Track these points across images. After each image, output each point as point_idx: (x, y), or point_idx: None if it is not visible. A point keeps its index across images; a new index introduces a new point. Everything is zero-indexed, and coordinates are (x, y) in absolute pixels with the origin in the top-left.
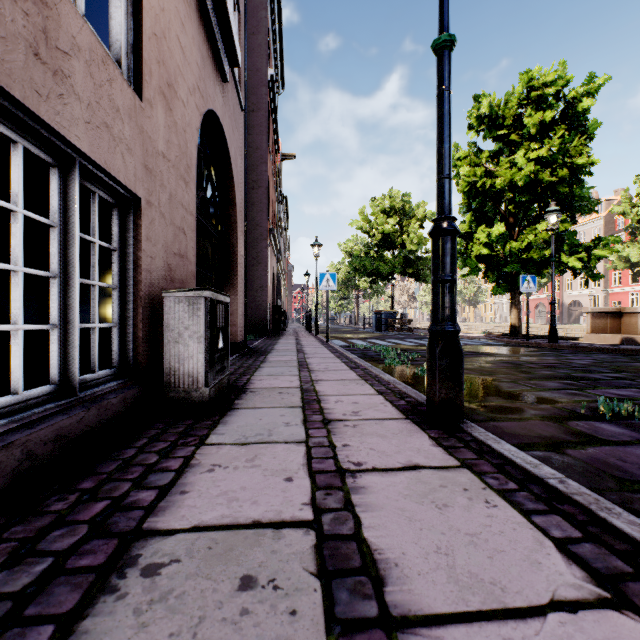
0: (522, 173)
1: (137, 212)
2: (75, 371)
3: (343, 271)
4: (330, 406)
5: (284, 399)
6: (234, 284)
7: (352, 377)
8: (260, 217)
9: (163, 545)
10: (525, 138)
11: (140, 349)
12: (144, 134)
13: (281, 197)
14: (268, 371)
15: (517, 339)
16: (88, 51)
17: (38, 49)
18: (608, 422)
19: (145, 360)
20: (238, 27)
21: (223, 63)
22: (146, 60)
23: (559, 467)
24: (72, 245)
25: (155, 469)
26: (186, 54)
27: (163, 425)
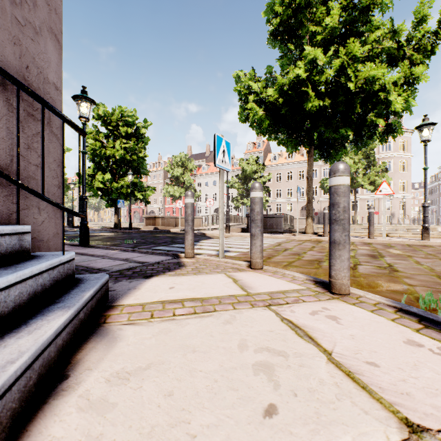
0: (119, 153)
1: None
2: None
3: None
4: None
5: None
6: None
7: None
8: None
9: None
10: (121, 136)
11: None
12: None
13: None
14: None
15: (117, 229)
16: None
17: None
18: (125, 244)
19: None
20: None
21: None
22: None
23: None
24: None
25: None
26: None
27: None
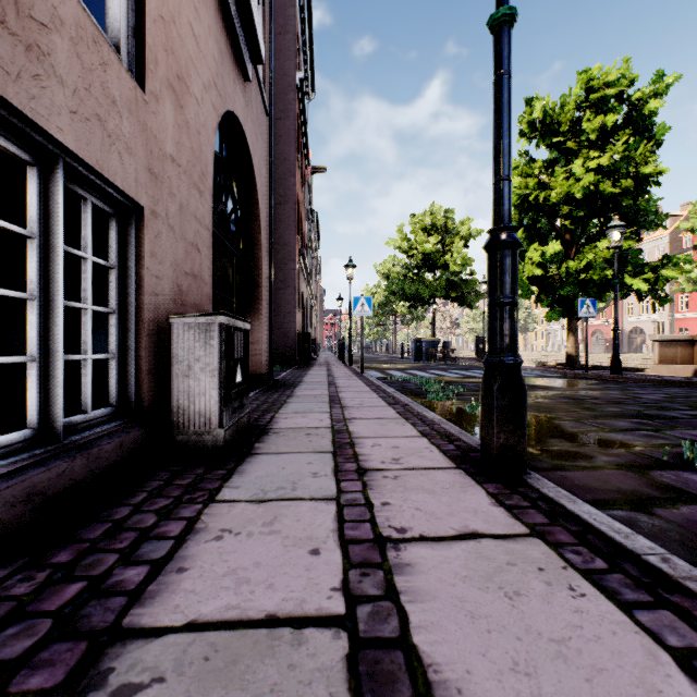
0: (580, 184)
1: (139, 224)
2: (58, 412)
3: (379, 295)
4: (366, 451)
5: (312, 442)
6: (258, 309)
7: (391, 415)
8: (288, 235)
9: (145, 653)
10: (584, 145)
11: (143, 384)
12: (148, 132)
13: (311, 214)
14: (295, 407)
15: (574, 370)
16: (74, 26)
17: (4, 16)
18: None
19: (149, 397)
20: (263, 22)
21: (244, 59)
22: (150, 46)
23: (650, 533)
24: (55, 260)
25: (150, 535)
26: (200, 45)
27: (168, 475)
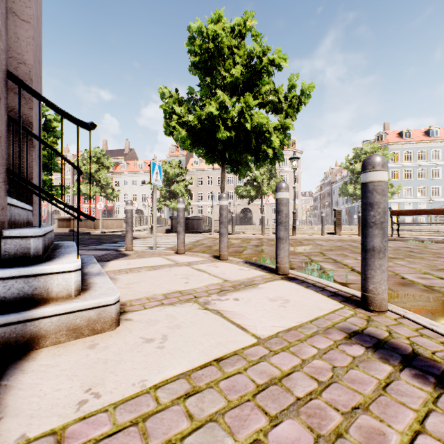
0: None
1: None
2: None
3: None
4: None
5: None
6: None
7: None
8: None
9: None
10: None
11: None
12: None
13: None
14: None
15: None
16: None
17: None
18: None
19: None
20: None
21: None
22: None
23: None
24: None
25: None
26: None
27: None
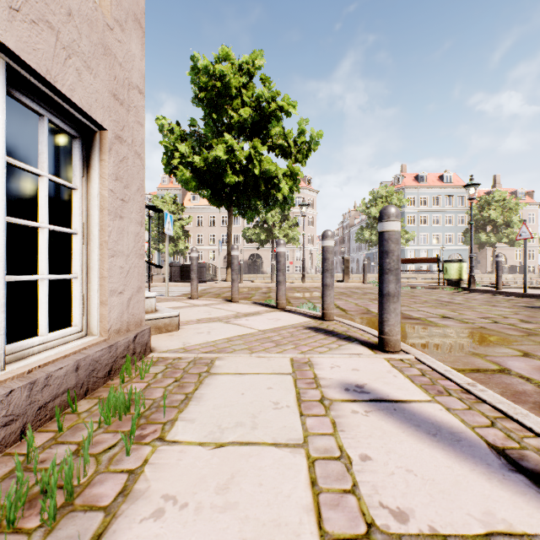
0: None
1: None
2: None
3: None
4: None
5: None
6: None
7: None
8: None
9: None
10: None
11: None
12: None
13: None
14: None
15: None
16: None
17: None
18: None
19: None
20: None
21: None
22: None
23: None
24: None
25: None
26: None
27: None
